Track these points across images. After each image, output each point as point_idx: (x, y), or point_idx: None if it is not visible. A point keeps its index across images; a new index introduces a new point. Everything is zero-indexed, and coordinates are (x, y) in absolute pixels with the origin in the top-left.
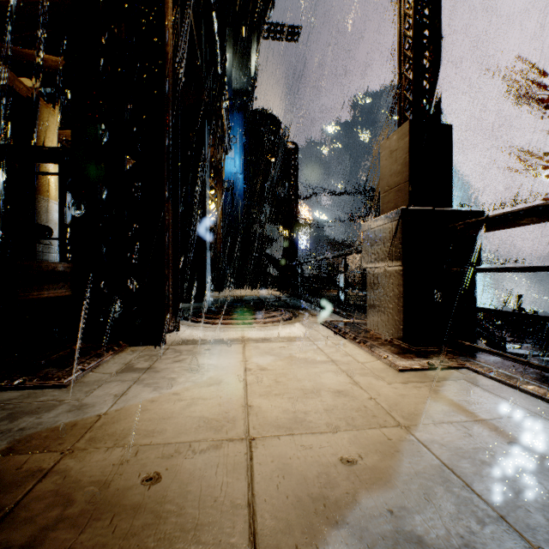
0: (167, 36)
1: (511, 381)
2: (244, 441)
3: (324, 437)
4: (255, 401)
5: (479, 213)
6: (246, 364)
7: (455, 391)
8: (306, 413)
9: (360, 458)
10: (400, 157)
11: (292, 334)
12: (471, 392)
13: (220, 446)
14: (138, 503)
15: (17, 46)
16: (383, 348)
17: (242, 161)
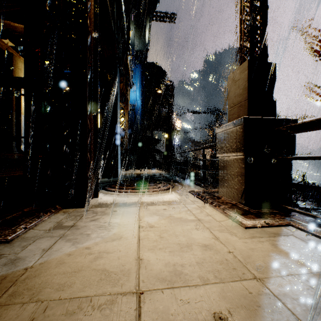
0: (90, 6)
1: None
2: (134, 295)
3: (198, 291)
4: (145, 255)
5: (294, 120)
6: (140, 222)
7: (289, 245)
8: (183, 266)
9: (230, 314)
10: (241, 84)
11: (170, 200)
12: (300, 246)
13: (115, 301)
14: None
15: None
16: (232, 210)
17: (140, 93)
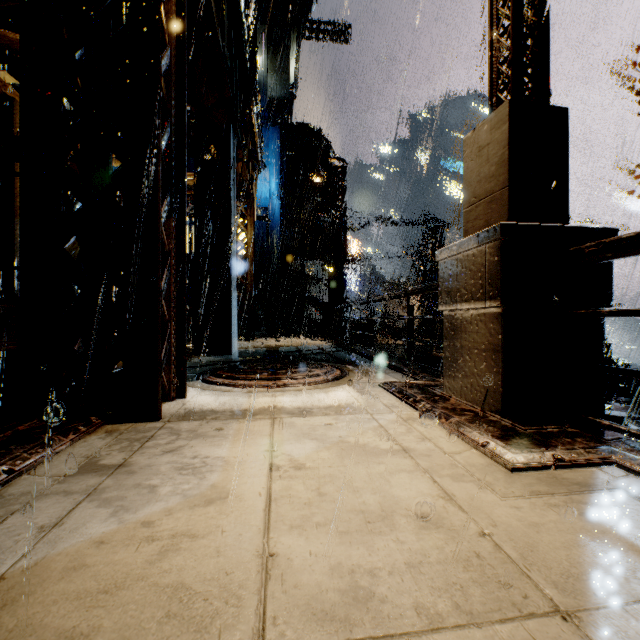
0: None
1: None
2: None
3: None
4: (281, 543)
5: (611, 231)
6: (273, 456)
7: (620, 515)
8: (374, 576)
9: None
10: (494, 154)
11: (341, 403)
12: None
13: None
14: None
15: None
16: (477, 429)
17: (279, 184)
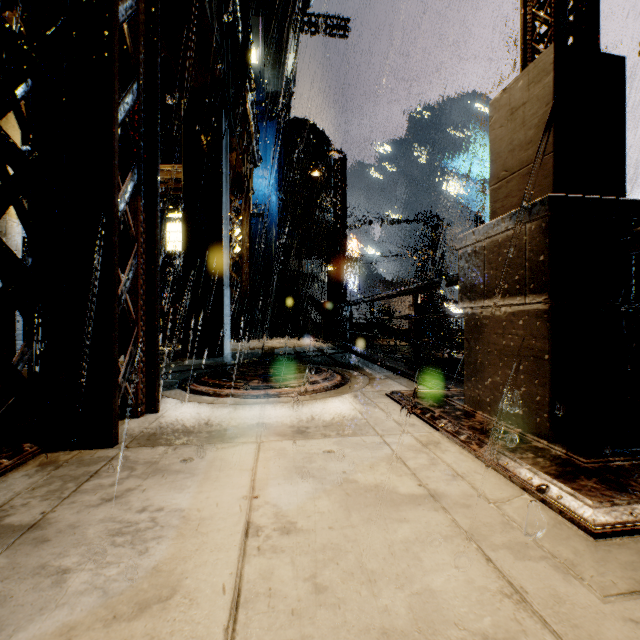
0: None
1: None
2: None
3: None
4: None
5: None
6: (252, 508)
7: None
8: None
9: None
10: (532, 114)
11: (343, 419)
12: None
13: None
14: None
15: None
16: (524, 462)
17: (276, 181)
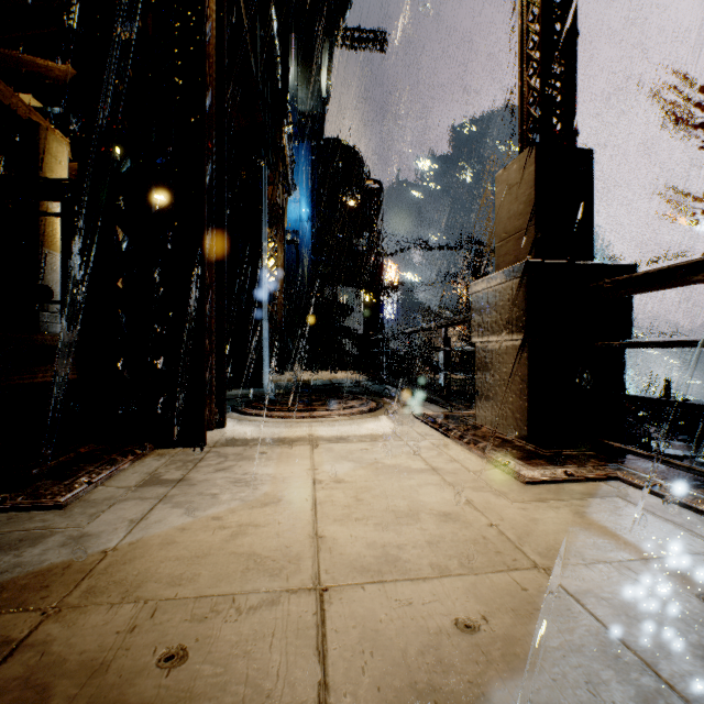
0: (209, 31)
1: (685, 499)
2: (312, 592)
3: (429, 587)
4: (327, 530)
5: (631, 268)
6: (315, 473)
7: (608, 514)
8: (401, 548)
9: (484, 621)
10: (522, 193)
11: (376, 432)
12: (630, 515)
13: (278, 601)
14: (149, 700)
15: (13, 50)
16: (501, 451)
17: (309, 206)
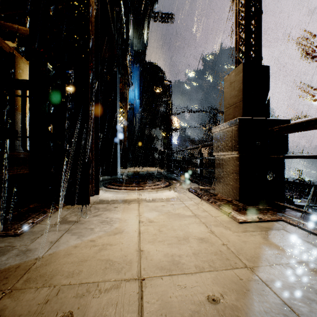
0: (91, 11)
1: (315, 231)
2: (136, 281)
3: (194, 278)
4: (145, 247)
5: (287, 121)
6: (140, 217)
7: (279, 238)
8: (180, 257)
9: (222, 297)
10: (236, 86)
11: (169, 197)
12: (290, 239)
13: (120, 286)
14: None
15: (2, 21)
16: (227, 207)
17: (139, 92)
